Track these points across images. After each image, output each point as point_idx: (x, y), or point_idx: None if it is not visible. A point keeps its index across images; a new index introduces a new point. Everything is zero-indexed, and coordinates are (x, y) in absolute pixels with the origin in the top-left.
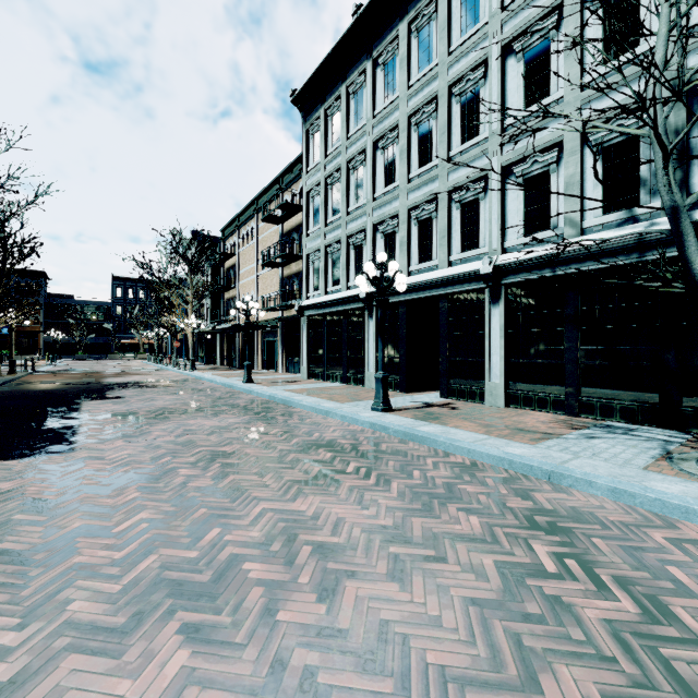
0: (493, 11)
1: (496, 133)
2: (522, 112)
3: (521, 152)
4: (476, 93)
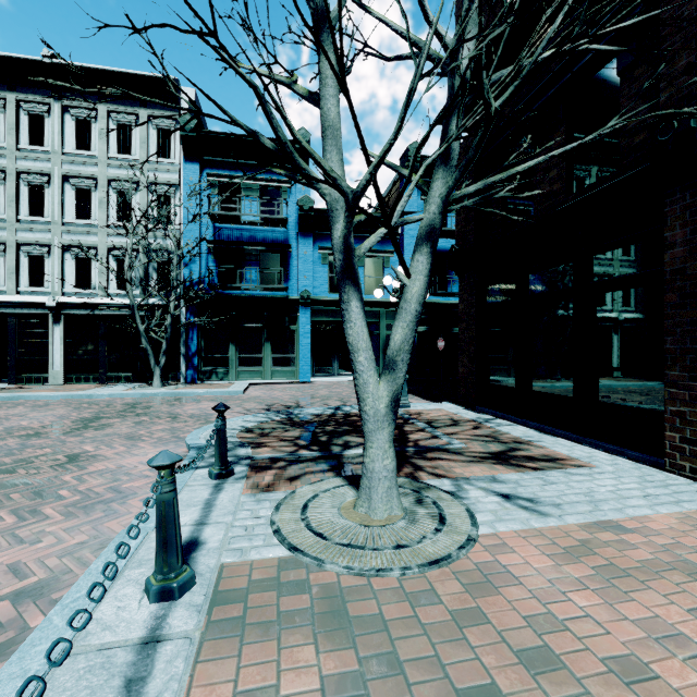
0: (56, 150)
1: (58, 224)
2: (76, 220)
3: (75, 242)
4: (42, 188)
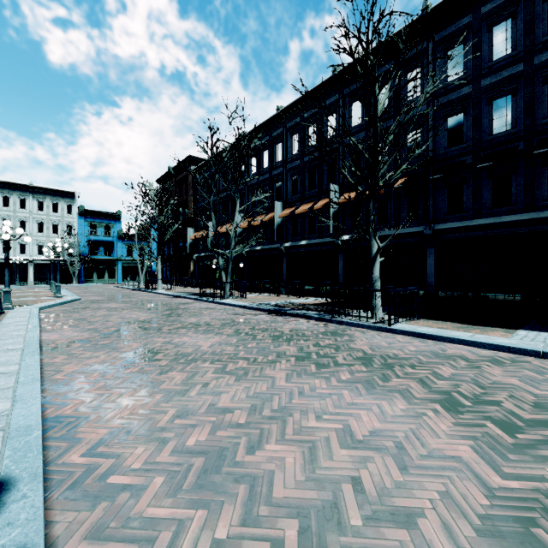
0: (31, 211)
1: (32, 234)
2: (38, 233)
3: (38, 240)
4: (25, 222)
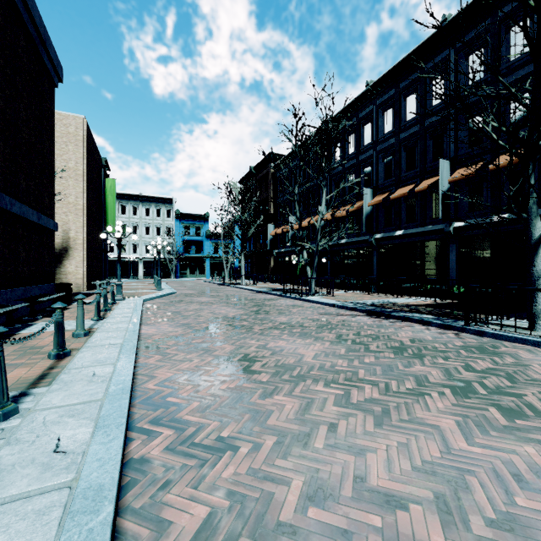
0: (141, 217)
1: (141, 236)
2: (146, 235)
3: (146, 241)
4: (136, 227)
